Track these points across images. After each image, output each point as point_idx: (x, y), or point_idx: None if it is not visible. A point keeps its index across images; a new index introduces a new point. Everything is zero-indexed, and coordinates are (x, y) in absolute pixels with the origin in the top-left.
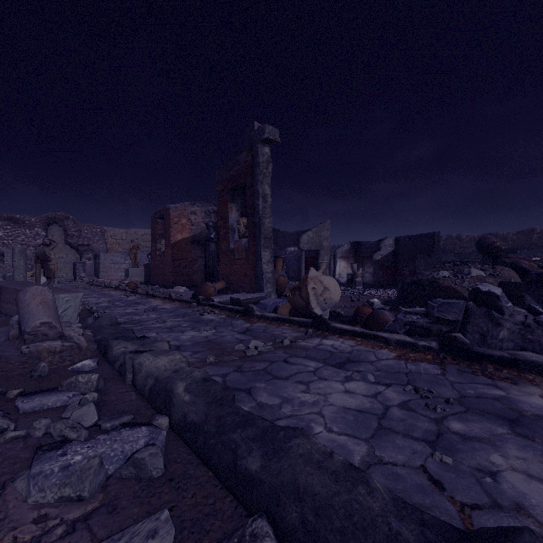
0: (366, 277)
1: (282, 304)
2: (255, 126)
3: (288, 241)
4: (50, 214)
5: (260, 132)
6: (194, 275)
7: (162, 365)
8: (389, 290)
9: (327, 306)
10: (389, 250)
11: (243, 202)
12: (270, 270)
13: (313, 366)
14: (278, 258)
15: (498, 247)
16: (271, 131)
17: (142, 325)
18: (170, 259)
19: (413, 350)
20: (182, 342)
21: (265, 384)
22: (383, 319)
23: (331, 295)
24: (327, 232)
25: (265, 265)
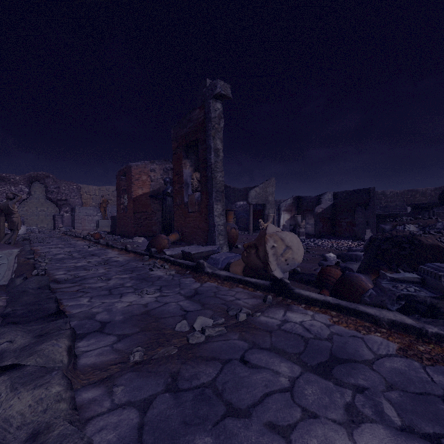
0: (307, 228)
1: (234, 260)
2: (208, 83)
3: (237, 196)
4: (32, 173)
5: (212, 88)
6: (153, 226)
7: (18, 412)
8: (331, 240)
9: (288, 268)
10: (328, 204)
11: (196, 158)
12: (222, 222)
13: (286, 372)
14: (230, 211)
15: None
16: (222, 86)
17: (81, 284)
18: (131, 212)
19: (419, 339)
20: (113, 315)
21: (211, 440)
22: (359, 285)
23: (294, 255)
24: (272, 188)
25: (217, 218)
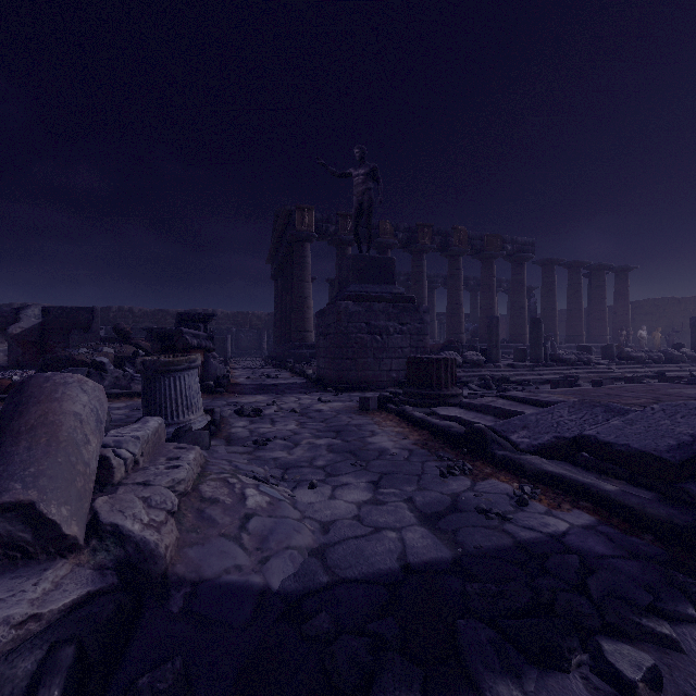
0: None
1: None
2: None
3: None
4: None
5: None
6: None
7: None
8: (33, 371)
9: None
10: (34, 322)
11: None
12: None
13: None
14: None
15: (128, 331)
16: None
17: None
18: None
19: None
20: None
21: None
22: None
23: None
24: None
25: None
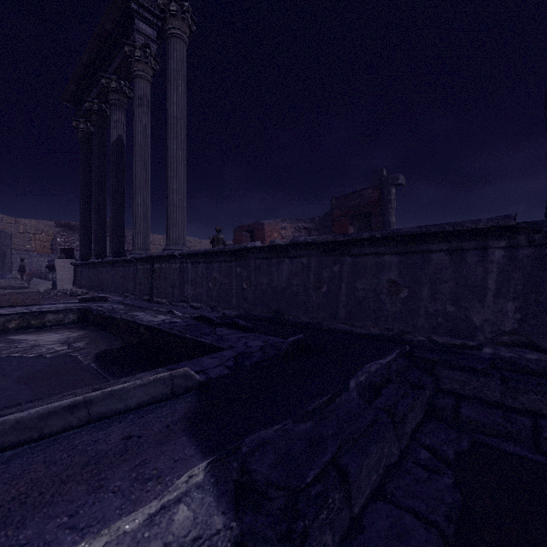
0: None
1: None
2: (383, 172)
3: None
4: None
5: (393, 178)
6: None
7: None
8: None
9: None
10: None
11: (359, 225)
12: None
13: None
14: None
15: None
16: (402, 178)
17: None
18: None
19: None
20: None
21: None
22: None
23: None
24: None
25: None
